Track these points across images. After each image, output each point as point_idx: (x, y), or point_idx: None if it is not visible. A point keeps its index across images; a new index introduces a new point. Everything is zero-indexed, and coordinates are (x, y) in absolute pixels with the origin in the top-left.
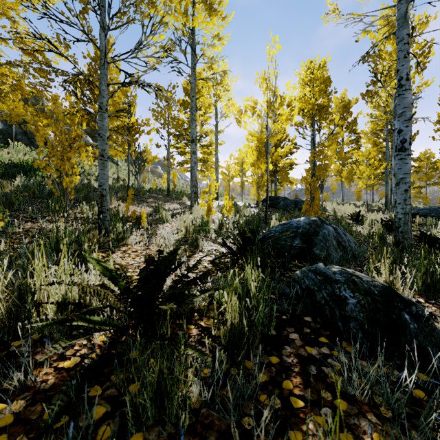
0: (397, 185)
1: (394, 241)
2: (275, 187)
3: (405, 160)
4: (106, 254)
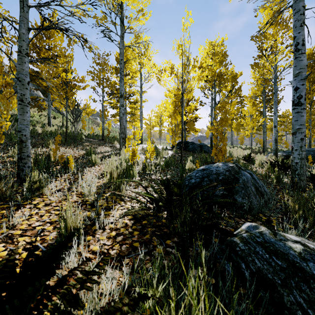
0: (294, 134)
1: (291, 182)
2: (184, 134)
3: (301, 113)
4: (10, 210)
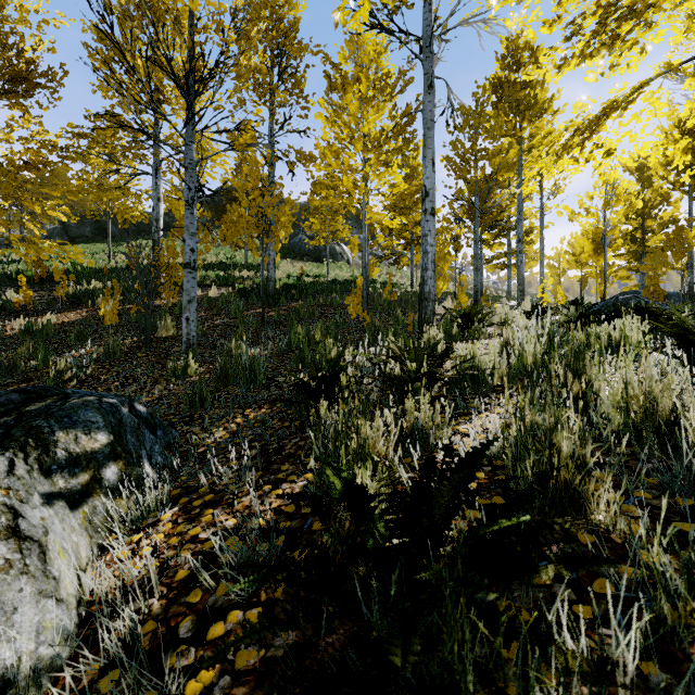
0: None
1: None
2: (642, 278)
3: None
4: None
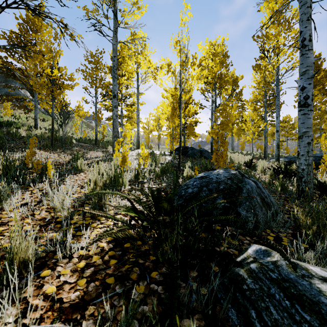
0: (300, 138)
1: (297, 190)
2: (184, 139)
3: (308, 115)
4: None
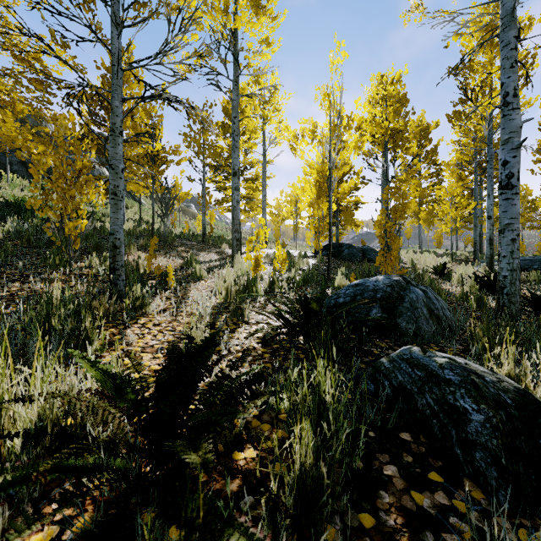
0: (502, 233)
1: (497, 306)
2: (336, 231)
3: (512, 200)
4: (118, 329)
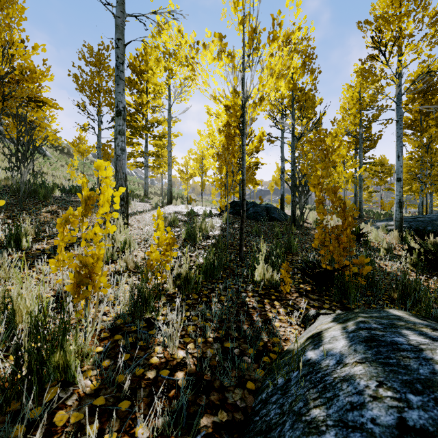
0: None
1: None
2: (239, 188)
3: None
4: None
